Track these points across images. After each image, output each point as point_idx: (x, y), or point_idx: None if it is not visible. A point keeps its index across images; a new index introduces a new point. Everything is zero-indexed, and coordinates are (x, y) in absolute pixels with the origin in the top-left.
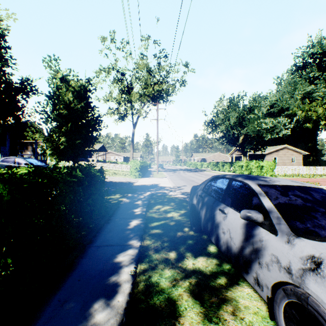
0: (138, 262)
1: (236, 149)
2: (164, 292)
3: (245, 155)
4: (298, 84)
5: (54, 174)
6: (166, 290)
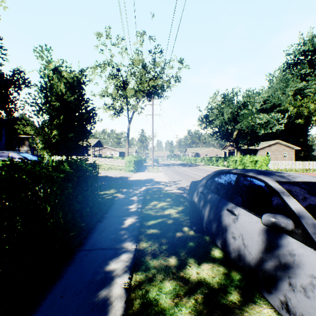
0: (133, 270)
1: (229, 144)
2: (165, 314)
3: (239, 150)
4: (290, 81)
5: (38, 169)
6: (168, 311)
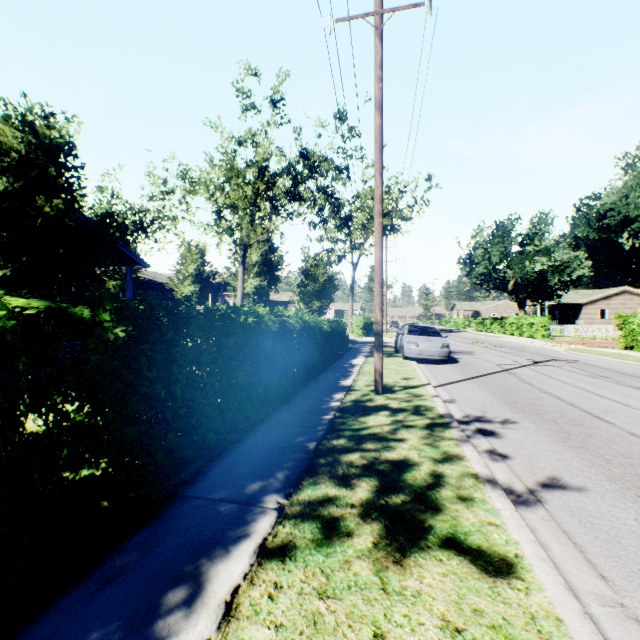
0: (368, 354)
1: None
2: None
3: (522, 307)
4: None
5: None
6: None
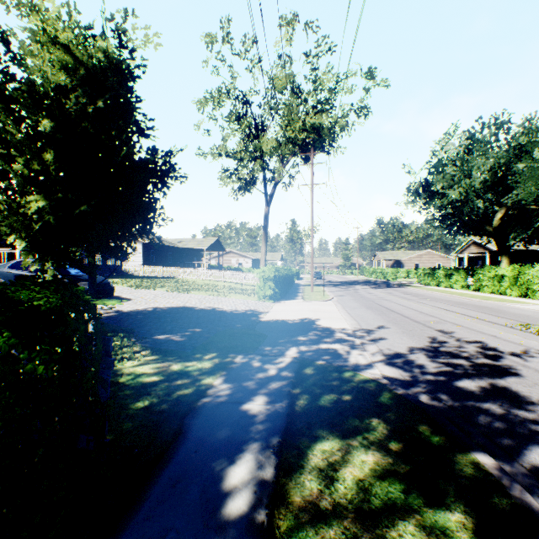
0: None
1: (470, 242)
2: None
3: (506, 252)
4: None
5: None
6: None
